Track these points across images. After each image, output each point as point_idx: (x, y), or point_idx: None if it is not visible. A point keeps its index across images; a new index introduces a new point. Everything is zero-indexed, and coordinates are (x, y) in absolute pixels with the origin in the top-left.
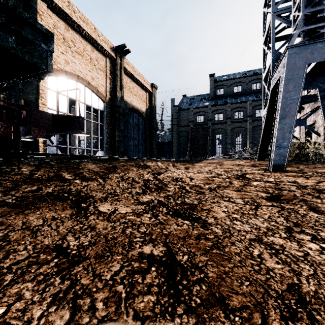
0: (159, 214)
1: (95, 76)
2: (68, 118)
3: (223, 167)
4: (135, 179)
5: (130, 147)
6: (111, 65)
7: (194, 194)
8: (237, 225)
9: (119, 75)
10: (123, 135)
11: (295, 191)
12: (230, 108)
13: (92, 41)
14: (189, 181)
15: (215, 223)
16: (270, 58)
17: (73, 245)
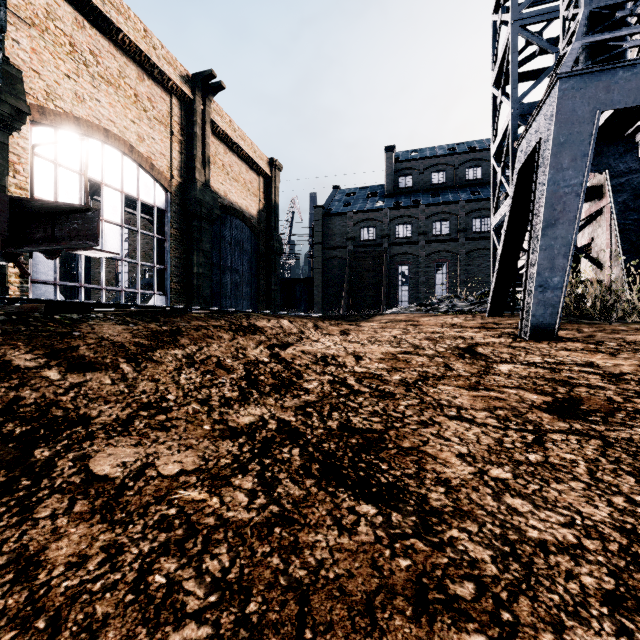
0: (279, 476)
1: (147, 135)
2: (57, 209)
3: (421, 330)
4: (224, 360)
5: (224, 288)
6: (184, 114)
7: (370, 398)
8: (524, 515)
9: (201, 137)
10: (209, 263)
11: (604, 388)
12: (425, 215)
13: (140, 58)
14: (354, 364)
15: (455, 511)
16: (509, 112)
17: None
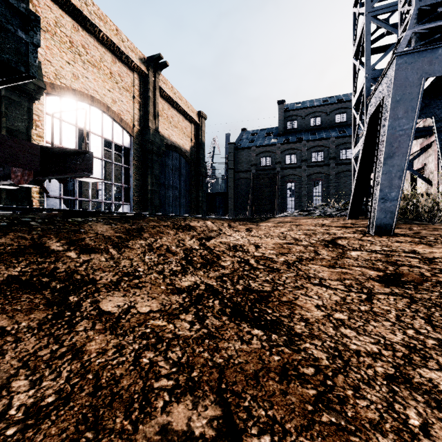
0: (207, 314)
1: (118, 99)
2: (67, 153)
3: (301, 228)
4: (171, 247)
5: (168, 200)
6: (141, 84)
7: (264, 272)
8: (350, 338)
9: (152, 98)
10: (158, 183)
11: (420, 267)
12: (306, 148)
13: (113, 48)
14: (254, 250)
15: (309, 335)
16: (364, 76)
17: (19, 406)
